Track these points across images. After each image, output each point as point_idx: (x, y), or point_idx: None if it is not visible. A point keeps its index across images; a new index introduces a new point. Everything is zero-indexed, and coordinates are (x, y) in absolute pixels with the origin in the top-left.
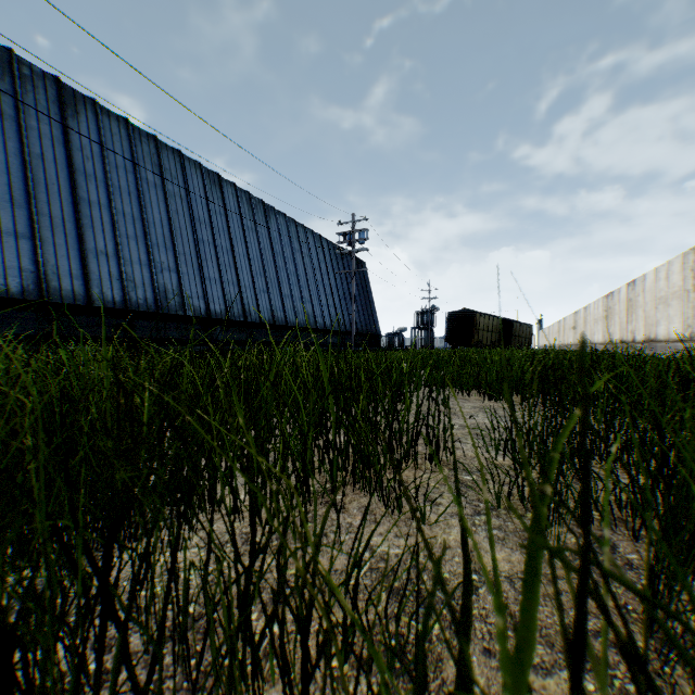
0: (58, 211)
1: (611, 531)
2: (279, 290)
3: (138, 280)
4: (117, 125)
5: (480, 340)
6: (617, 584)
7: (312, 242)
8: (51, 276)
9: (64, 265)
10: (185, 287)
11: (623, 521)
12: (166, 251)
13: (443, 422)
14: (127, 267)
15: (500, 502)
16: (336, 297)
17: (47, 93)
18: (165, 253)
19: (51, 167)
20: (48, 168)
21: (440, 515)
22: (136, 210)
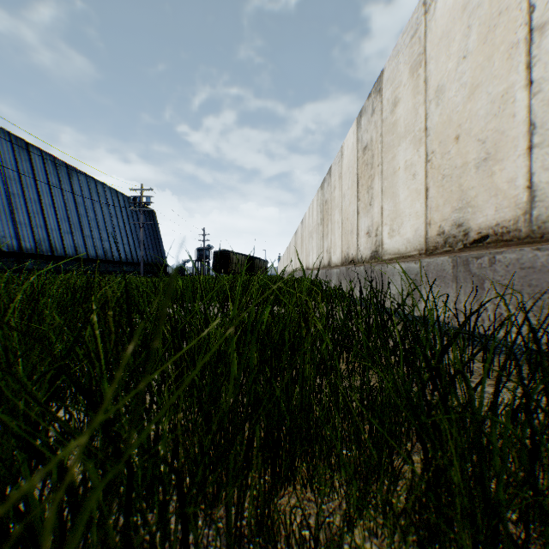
0: None
1: None
2: (82, 232)
3: None
4: None
5: (233, 270)
6: None
7: (110, 195)
8: None
9: None
10: None
11: None
12: None
13: None
14: None
15: None
16: (130, 237)
17: None
18: None
19: None
20: None
21: None
22: None
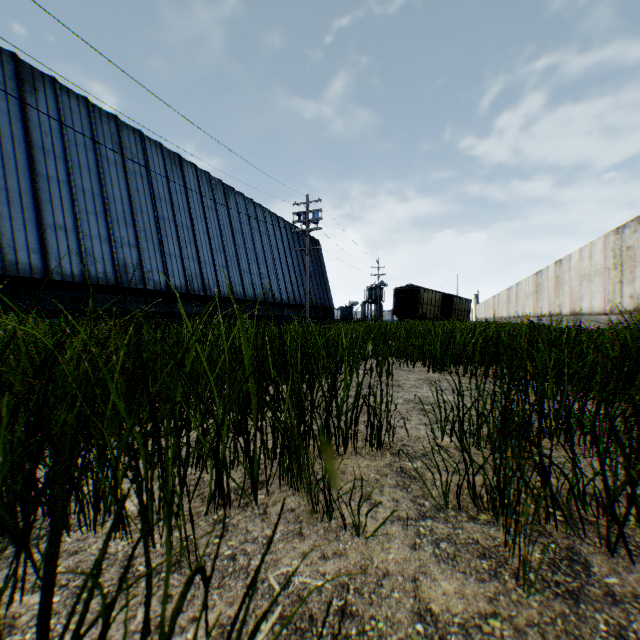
0: (14, 185)
1: (579, 539)
2: (238, 266)
3: (98, 255)
4: (77, 103)
5: (424, 313)
6: (604, 633)
7: (269, 221)
8: (7, 249)
9: (21, 239)
10: (145, 262)
11: (590, 523)
12: (127, 227)
13: (386, 402)
14: (87, 242)
15: (448, 500)
16: (292, 272)
17: (4, 69)
18: (125, 229)
19: (8, 142)
20: (4, 143)
21: (377, 527)
22: (96, 186)
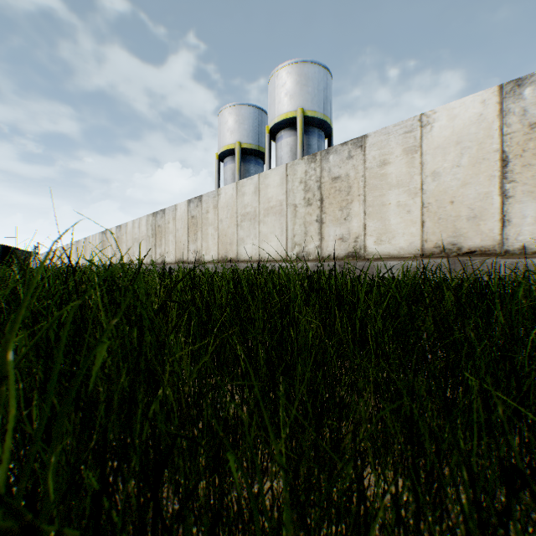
0: None
1: None
2: None
3: None
4: None
5: None
6: None
7: None
8: None
9: None
10: None
11: None
12: None
13: None
14: None
15: None
16: None
17: None
18: None
19: None
20: None
21: None
22: None
